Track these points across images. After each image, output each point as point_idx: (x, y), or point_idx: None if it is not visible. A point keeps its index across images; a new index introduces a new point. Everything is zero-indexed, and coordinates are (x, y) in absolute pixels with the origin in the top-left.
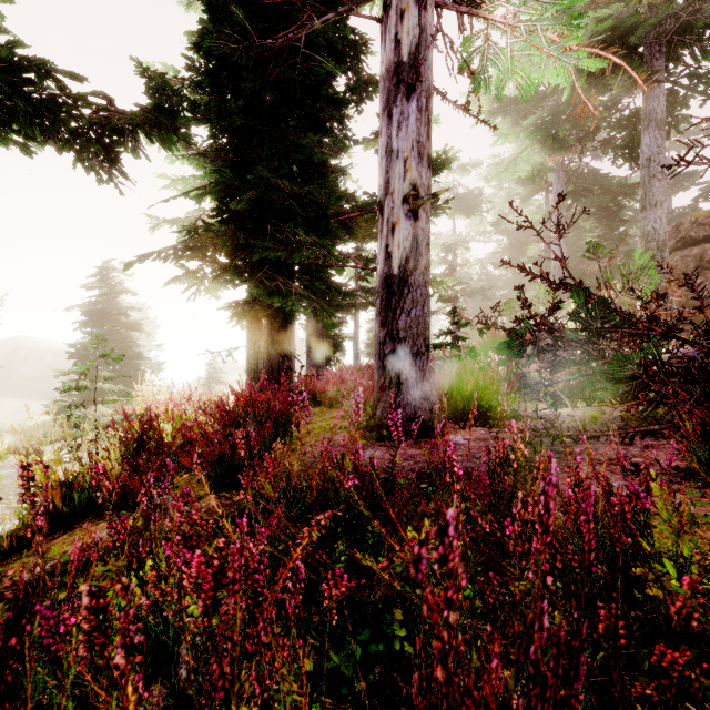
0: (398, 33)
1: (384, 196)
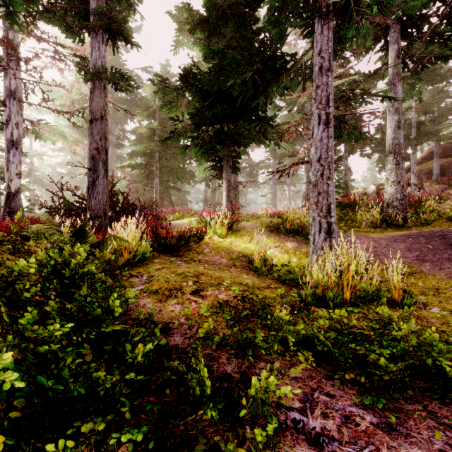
0: (12, 133)
1: (6, 171)
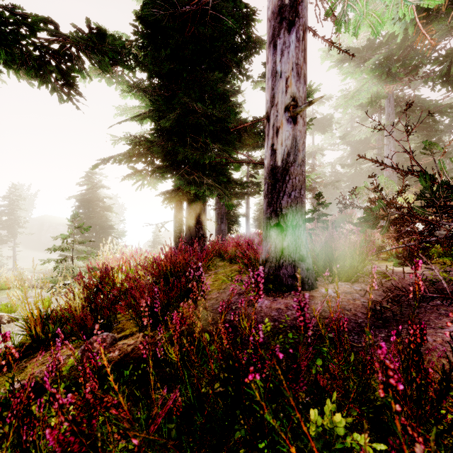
0: None
1: (270, 108)
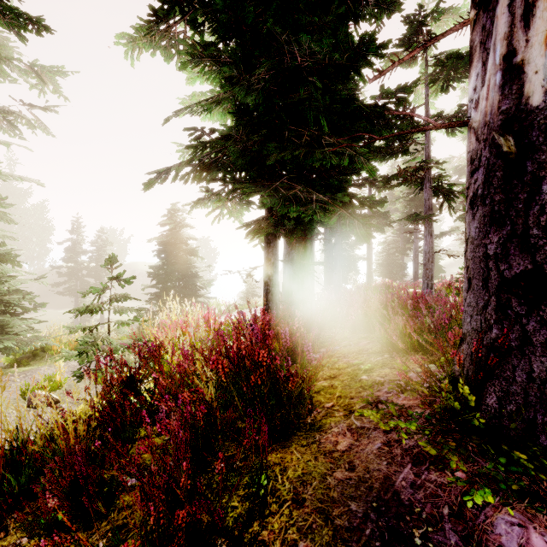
0: None
1: None
